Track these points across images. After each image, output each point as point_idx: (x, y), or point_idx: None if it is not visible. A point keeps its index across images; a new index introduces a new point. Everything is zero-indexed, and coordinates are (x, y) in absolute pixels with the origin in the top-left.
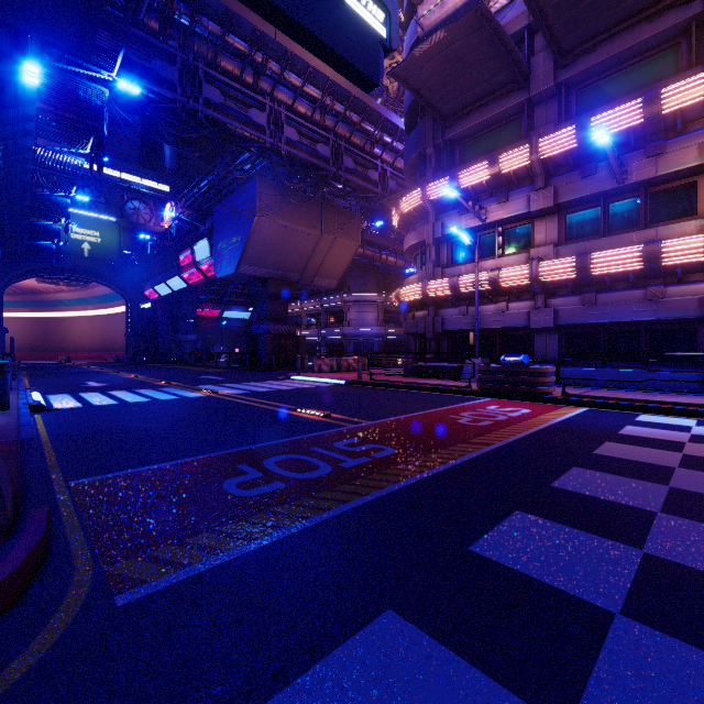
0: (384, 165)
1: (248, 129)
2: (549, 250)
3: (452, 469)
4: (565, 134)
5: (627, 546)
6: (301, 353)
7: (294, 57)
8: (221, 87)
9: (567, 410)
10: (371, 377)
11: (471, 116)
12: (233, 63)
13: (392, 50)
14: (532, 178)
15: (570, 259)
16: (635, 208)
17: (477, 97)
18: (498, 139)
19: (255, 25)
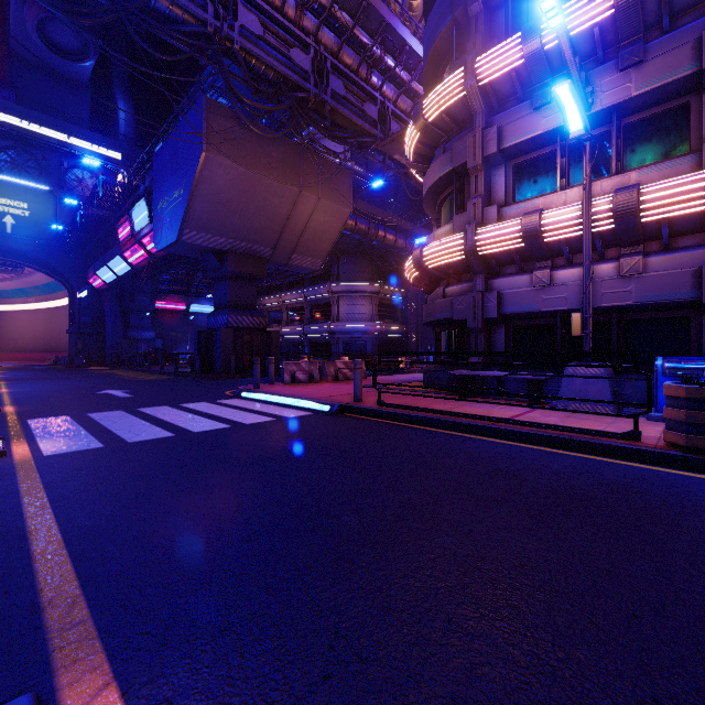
0: (385, 99)
1: None
2: None
3: None
4: None
5: None
6: (274, 354)
7: None
8: None
9: None
10: (379, 400)
11: None
12: None
13: None
14: None
15: None
16: None
17: None
18: None
19: None
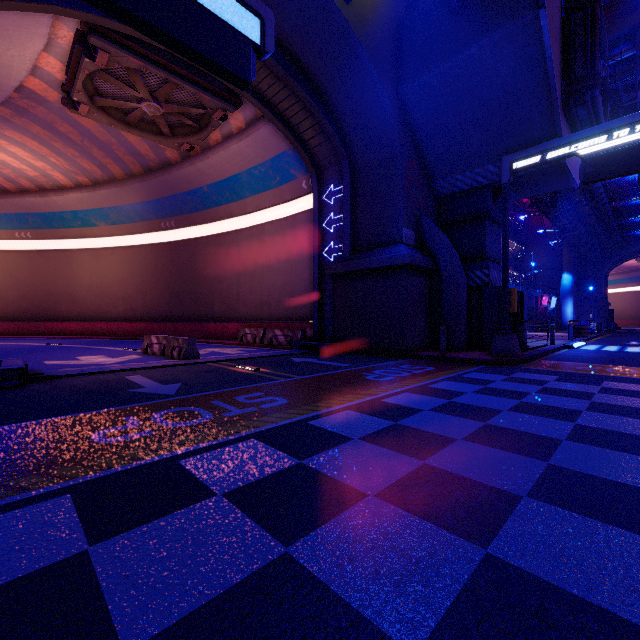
0: None
1: None
2: None
3: None
4: None
5: None
6: None
7: None
8: None
9: None
10: None
11: None
12: None
13: None
14: None
15: None
16: None
17: None
18: None
19: None
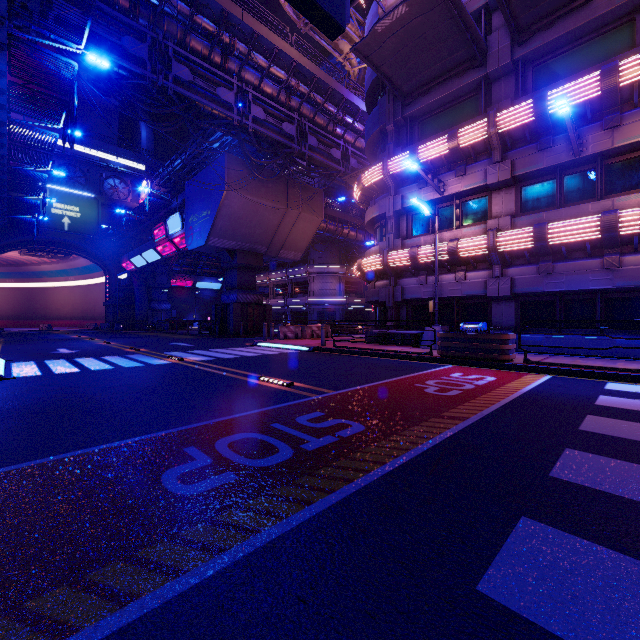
0: (346, 144)
1: (216, 106)
2: (506, 221)
3: (430, 452)
4: (523, 108)
5: None
6: (268, 321)
7: (260, 39)
8: (190, 66)
9: (531, 378)
10: (334, 344)
11: (430, 93)
12: (202, 43)
13: None
14: (490, 152)
15: (527, 229)
16: (590, 180)
17: (436, 74)
18: (456, 115)
19: (223, 6)
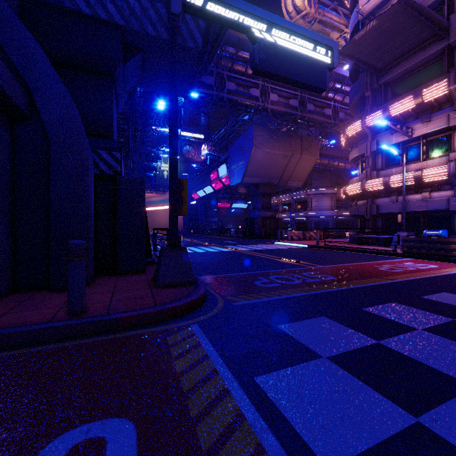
0: (335, 103)
1: (249, 101)
2: None
3: (365, 287)
4: None
5: (446, 317)
6: (279, 228)
7: None
8: (235, 81)
9: None
10: (325, 243)
11: (400, 65)
12: (241, 65)
13: (334, 68)
14: (451, 102)
15: None
16: None
17: (405, 51)
18: (423, 76)
19: None
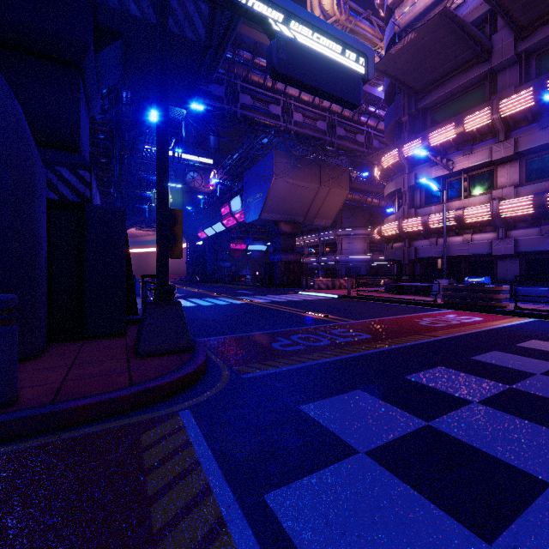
0: (369, 129)
1: (268, 119)
2: (509, 191)
3: (406, 346)
4: (524, 96)
5: (502, 384)
6: (305, 275)
7: None
8: (251, 93)
9: (514, 320)
10: (357, 293)
11: (440, 88)
12: (259, 75)
13: (369, 80)
14: (494, 133)
15: (528, 197)
16: None
17: (445, 73)
18: (464, 103)
19: None
